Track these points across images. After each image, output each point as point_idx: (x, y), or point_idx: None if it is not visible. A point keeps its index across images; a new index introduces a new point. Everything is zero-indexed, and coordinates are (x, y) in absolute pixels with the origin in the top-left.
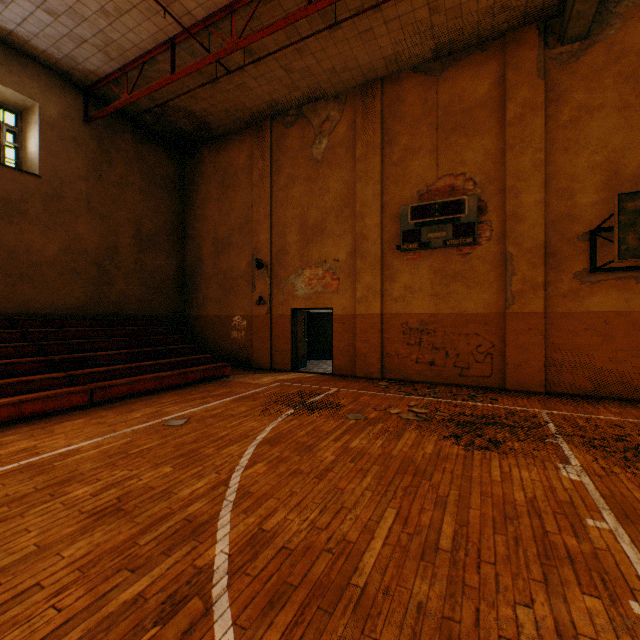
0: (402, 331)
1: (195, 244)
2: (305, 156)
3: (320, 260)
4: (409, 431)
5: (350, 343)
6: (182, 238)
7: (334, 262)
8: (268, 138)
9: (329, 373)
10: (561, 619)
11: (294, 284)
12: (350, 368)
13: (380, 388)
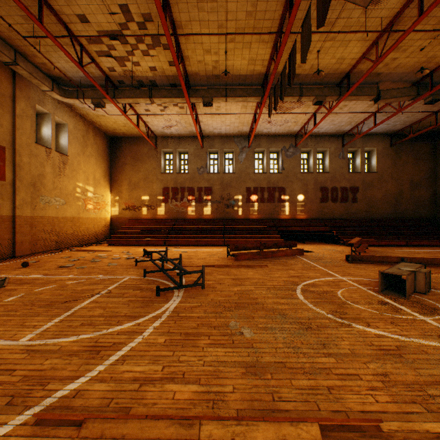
0: None
1: None
2: None
3: None
4: None
5: None
6: (433, 179)
7: None
8: None
9: None
10: None
11: None
12: None
13: None
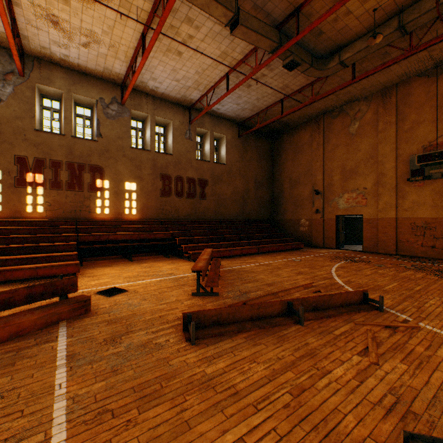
0: (410, 227)
1: (279, 183)
2: (344, 133)
3: (354, 188)
4: (409, 271)
5: (374, 234)
6: (272, 180)
7: (363, 189)
8: (321, 125)
9: (359, 250)
10: None
11: (337, 202)
12: (374, 248)
13: (394, 258)
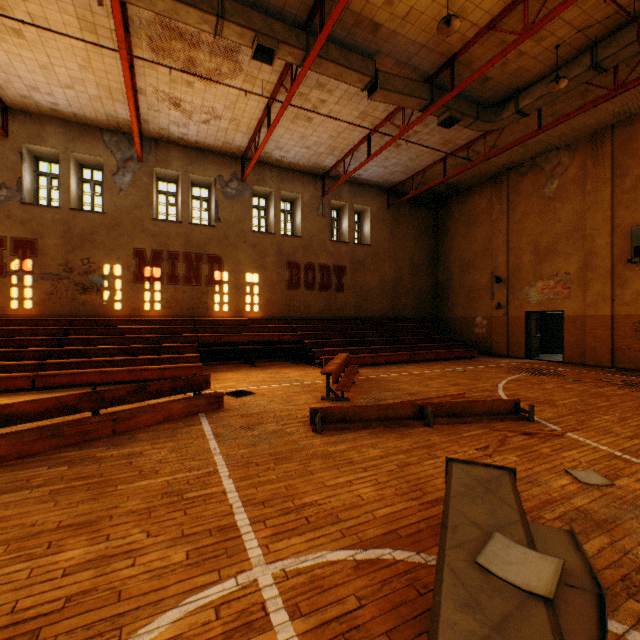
0: (633, 329)
1: (445, 267)
2: (537, 196)
3: (551, 274)
4: (611, 387)
5: (579, 338)
6: (436, 264)
7: (564, 275)
8: (504, 187)
9: (559, 361)
10: (632, 416)
11: (527, 293)
12: (579, 358)
13: (605, 372)
